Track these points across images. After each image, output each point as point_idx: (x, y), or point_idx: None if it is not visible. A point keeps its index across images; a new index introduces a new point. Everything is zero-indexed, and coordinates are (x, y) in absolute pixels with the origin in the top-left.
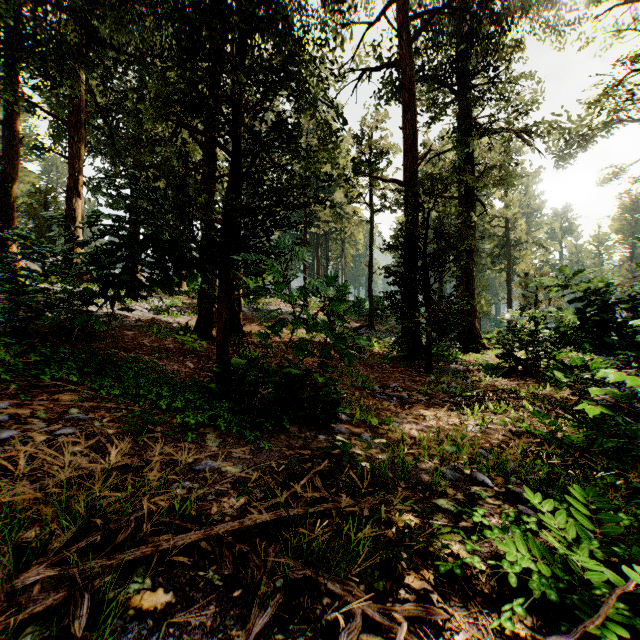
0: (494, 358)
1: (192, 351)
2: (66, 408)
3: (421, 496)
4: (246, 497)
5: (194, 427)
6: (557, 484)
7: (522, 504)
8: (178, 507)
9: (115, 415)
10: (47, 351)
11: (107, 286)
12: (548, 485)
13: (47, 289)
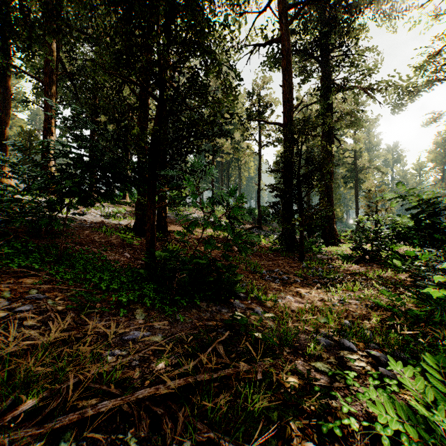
0: (347, 250)
1: (130, 245)
2: (28, 289)
3: (302, 359)
4: (163, 362)
5: (126, 304)
6: (407, 349)
7: (381, 366)
8: (107, 372)
9: (66, 294)
10: (18, 245)
11: (62, 196)
12: (401, 350)
13: (19, 199)
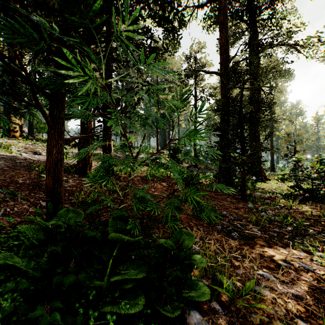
0: (277, 186)
1: None
2: None
3: None
4: None
5: None
6: None
7: None
8: None
9: None
10: None
11: None
12: None
13: None
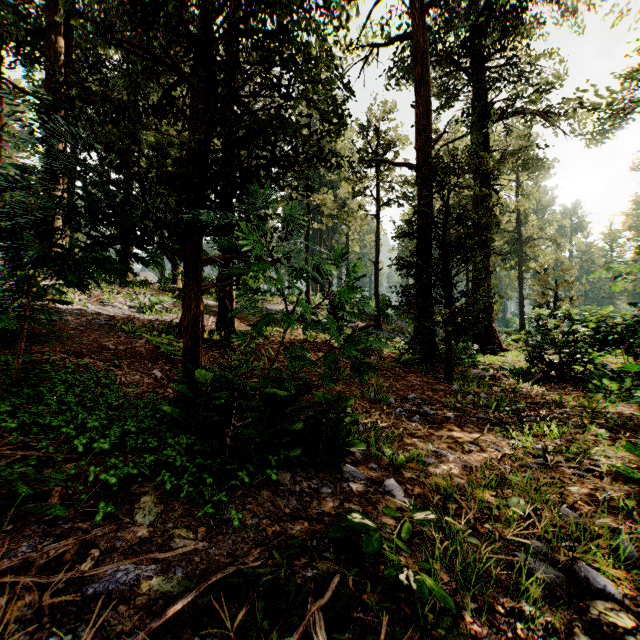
0: (516, 361)
1: (168, 355)
2: None
3: (510, 636)
4: None
5: (115, 489)
6: None
7: None
8: None
9: None
10: None
11: (16, 266)
12: None
13: None
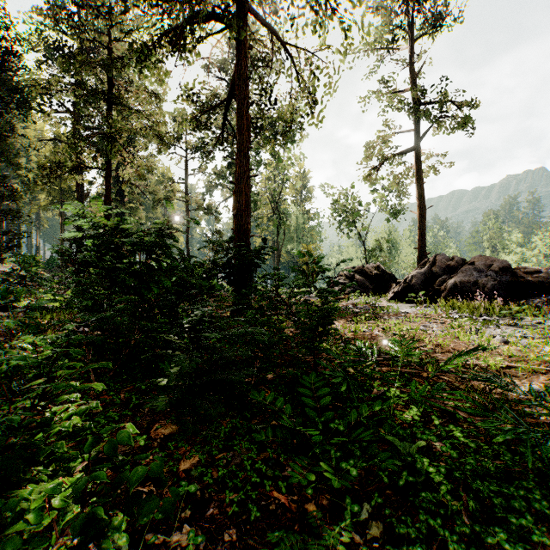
0: None
1: None
2: None
3: None
4: None
5: None
6: None
7: None
8: None
9: None
10: None
11: None
12: None
13: None
